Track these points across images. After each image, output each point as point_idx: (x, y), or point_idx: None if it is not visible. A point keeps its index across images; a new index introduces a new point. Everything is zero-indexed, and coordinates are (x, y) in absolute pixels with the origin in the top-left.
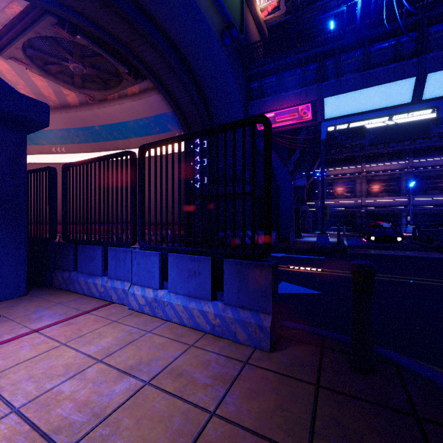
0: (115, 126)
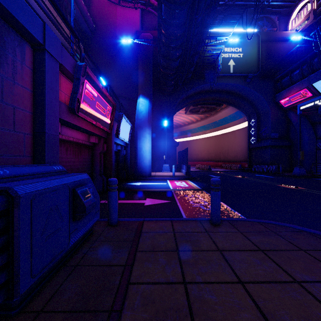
0: (223, 119)
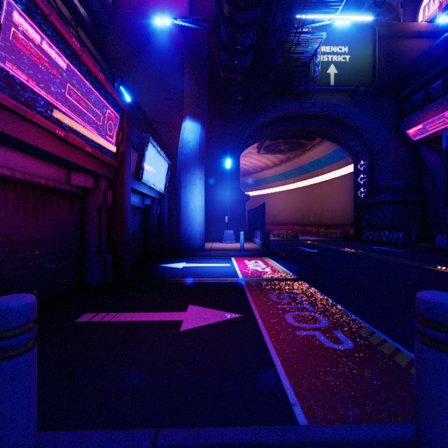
0: (314, 162)
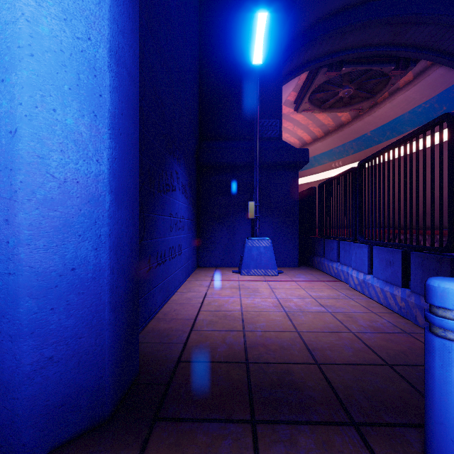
0: (387, 125)
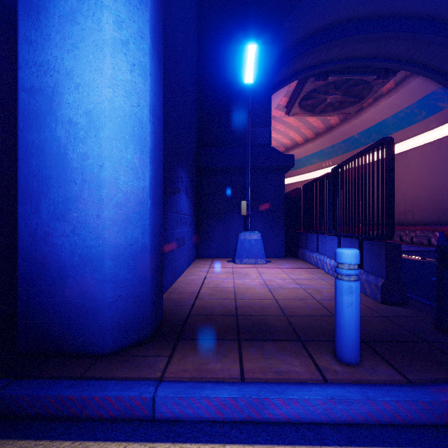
0: (373, 128)
